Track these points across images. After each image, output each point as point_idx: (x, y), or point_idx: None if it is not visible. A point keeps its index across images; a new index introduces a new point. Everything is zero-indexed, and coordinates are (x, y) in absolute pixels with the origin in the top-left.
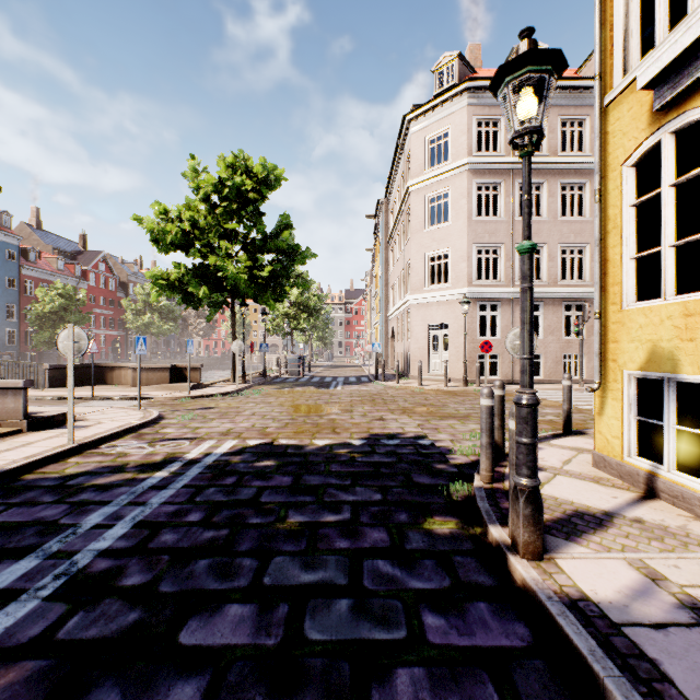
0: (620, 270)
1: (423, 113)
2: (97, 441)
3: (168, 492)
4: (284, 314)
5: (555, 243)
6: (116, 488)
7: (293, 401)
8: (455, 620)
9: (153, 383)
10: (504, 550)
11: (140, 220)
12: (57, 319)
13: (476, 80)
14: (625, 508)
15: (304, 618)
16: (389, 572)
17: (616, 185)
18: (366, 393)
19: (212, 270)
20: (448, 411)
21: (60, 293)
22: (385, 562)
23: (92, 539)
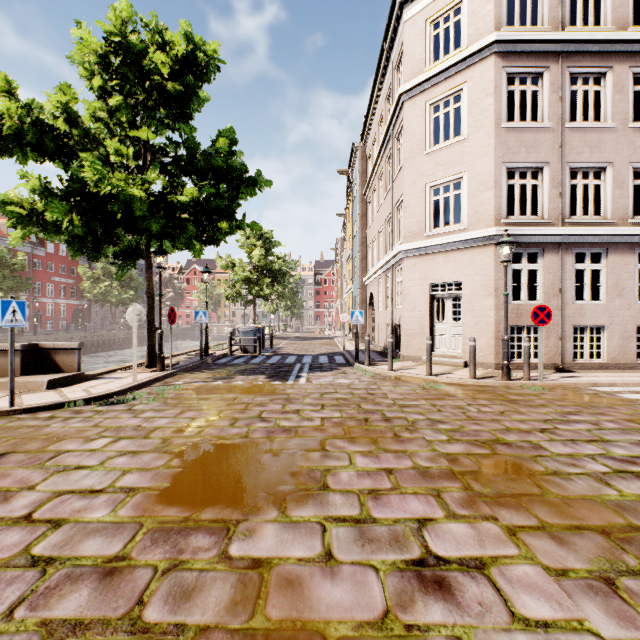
0: None
1: None
2: None
3: None
4: (245, 279)
5: (624, 161)
6: None
7: (202, 427)
8: None
9: None
10: None
11: None
12: None
13: None
14: None
15: None
16: None
17: None
18: (348, 393)
19: (93, 189)
20: (590, 489)
21: None
22: None
23: None
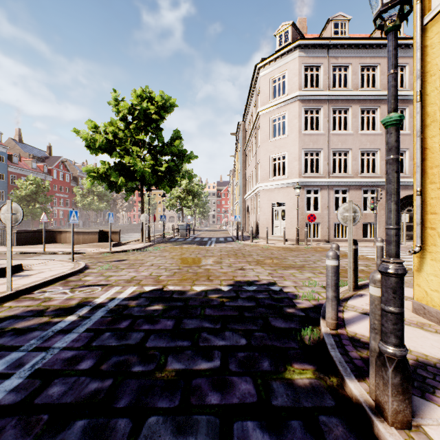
0: (439, 155)
1: (269, 62)
2: (32, 287)
3: (71, 337)
4: (177, 196)
5: (356, 148)
6: (30, 332)
7: (181, 255)
8: None
9: (87, 242)
10: (369, 414)
11: (78, 132)
12: (30, 200)
13: (304, 39)
14: None
15: None
16: (259, 439)
17: (435, 87)
18: (231, 249)
19: (127, 166)
20: (289, 263)
21: (32, 183)
22: (254, 424)
23: None
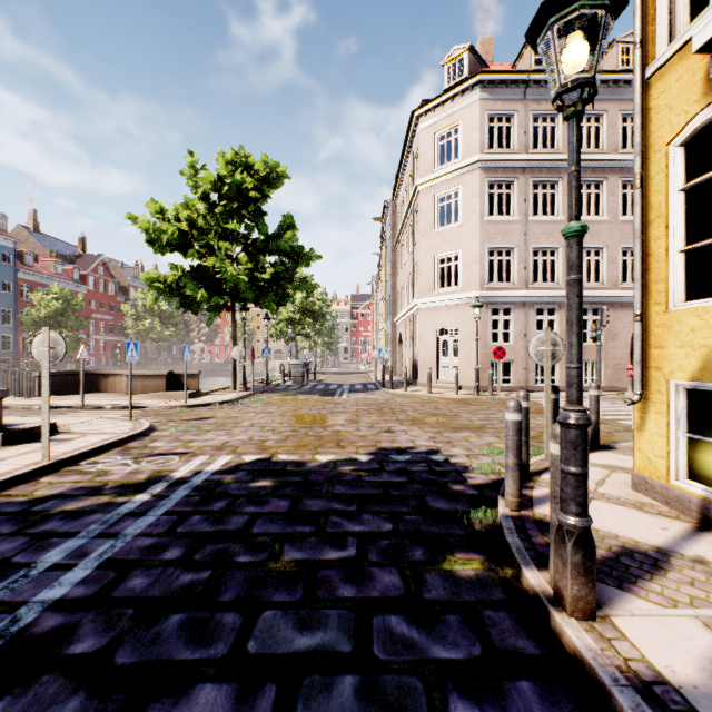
0: (666, 265)
1: (433, 108)
2: (77, 457)
3: (147, 521)
4: (288, 319)
5: None
6: (87, 515)
7: (296, 411)
8: (493, 711)
9: (149, 391)
10: (546, 604)
11: (135, 219)
12: (54, 325)
13: (488, 73)
14: (680, 543)
15: (296, 707)
16: (405, 634)
17: (660, 168)
18: (373, 401)
19: (211, 272)
20: (461, 422)
21: (57, 297)
22: (399, 619)
23: (45, 585)
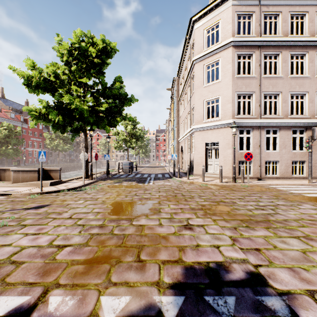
0: None
1: (203, 14)
2: None
3: None
4: (123, 139)
5: (286, 91)
6: None
7: (115, 197)
8: None
9: (27, 180)
10: None
11: (15, 69)
12: (5, 142)
13: None
14: None
15: None
16: None
17: None
18: (169, 187)
19: (66, 105)
20: (244, 212)
21: (6, 128)
22: None
23: None
